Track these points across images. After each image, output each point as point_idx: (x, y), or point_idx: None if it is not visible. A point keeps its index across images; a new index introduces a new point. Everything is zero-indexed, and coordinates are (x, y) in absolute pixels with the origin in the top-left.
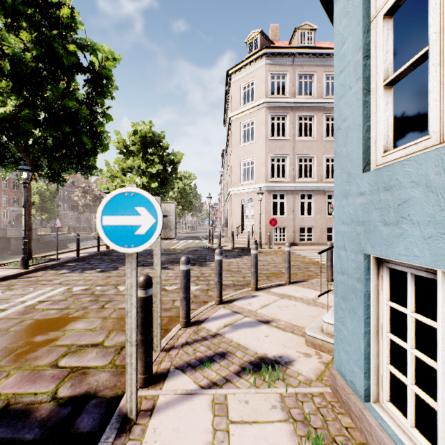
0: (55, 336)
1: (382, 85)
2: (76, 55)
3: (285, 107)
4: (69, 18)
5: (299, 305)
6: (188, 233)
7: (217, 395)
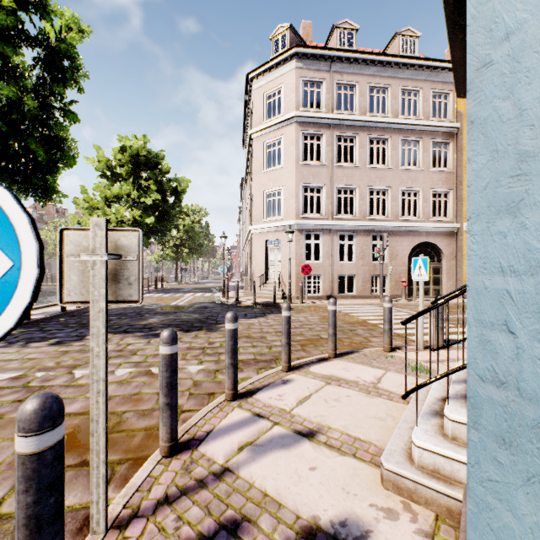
0: None
1: None
2: (15, 16)
3: (320, 124)
4: None
5: (355, 396)
6: (198, 283)
7: None
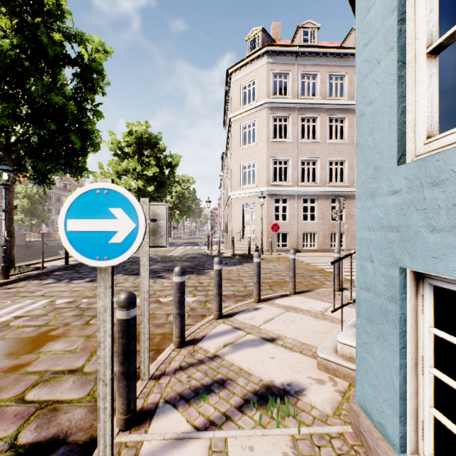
0: (26, 361)
1: (425, 53)
2: (62, 46)
3: (287, 108)
4: (55, 5)
5: (306, 319)
6: (187, 239)
7: (216, 440)
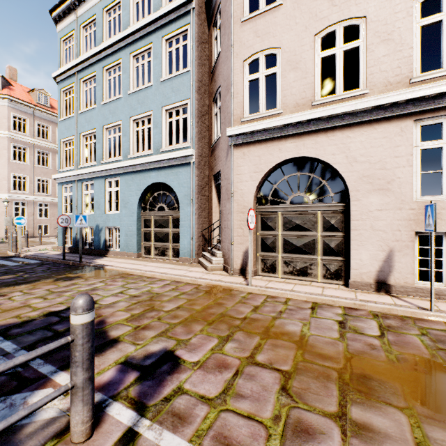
0: None
1: (64, 204)
2: None
3: (26, 142)
4: None
5: (48, 247)
6: None
7: (35, 252)
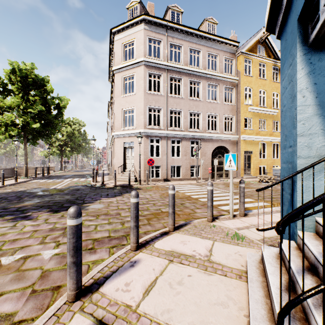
0: None
1: None
2: None
3: (160, 68)
4: None
5: (195, 275)
6: (77, 171)
7: None
